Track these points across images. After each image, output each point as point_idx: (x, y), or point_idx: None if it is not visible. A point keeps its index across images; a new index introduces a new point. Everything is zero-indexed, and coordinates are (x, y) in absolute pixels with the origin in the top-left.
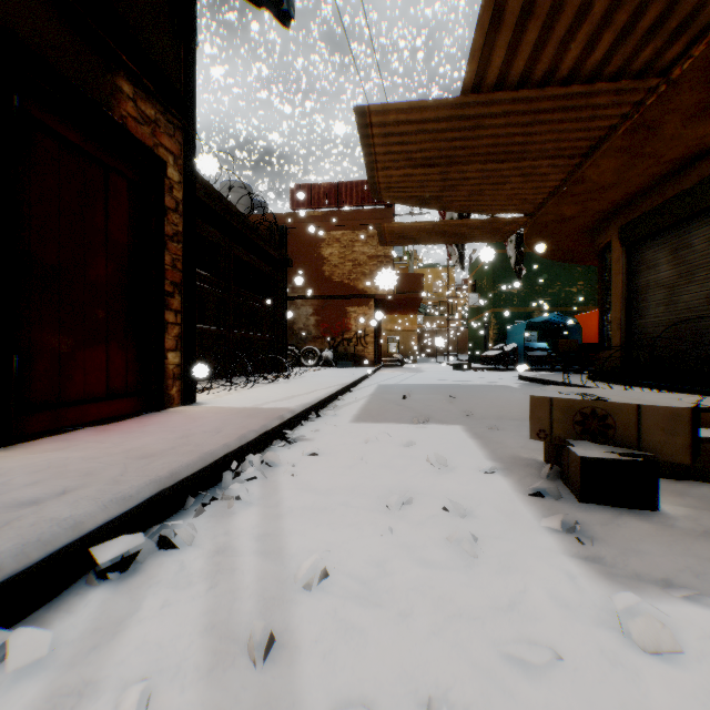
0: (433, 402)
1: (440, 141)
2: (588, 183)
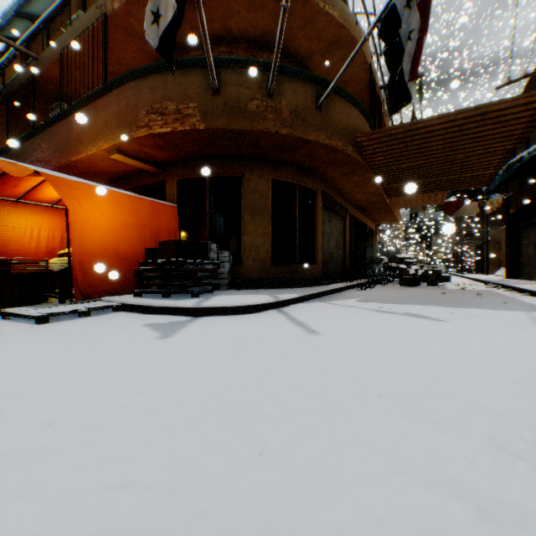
0: (457, 292)
1: (454, 182)
2: (369, 186)
